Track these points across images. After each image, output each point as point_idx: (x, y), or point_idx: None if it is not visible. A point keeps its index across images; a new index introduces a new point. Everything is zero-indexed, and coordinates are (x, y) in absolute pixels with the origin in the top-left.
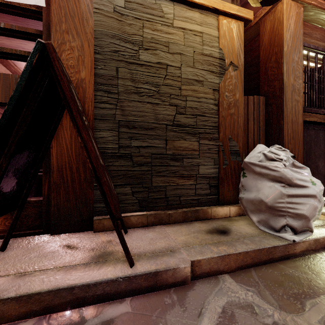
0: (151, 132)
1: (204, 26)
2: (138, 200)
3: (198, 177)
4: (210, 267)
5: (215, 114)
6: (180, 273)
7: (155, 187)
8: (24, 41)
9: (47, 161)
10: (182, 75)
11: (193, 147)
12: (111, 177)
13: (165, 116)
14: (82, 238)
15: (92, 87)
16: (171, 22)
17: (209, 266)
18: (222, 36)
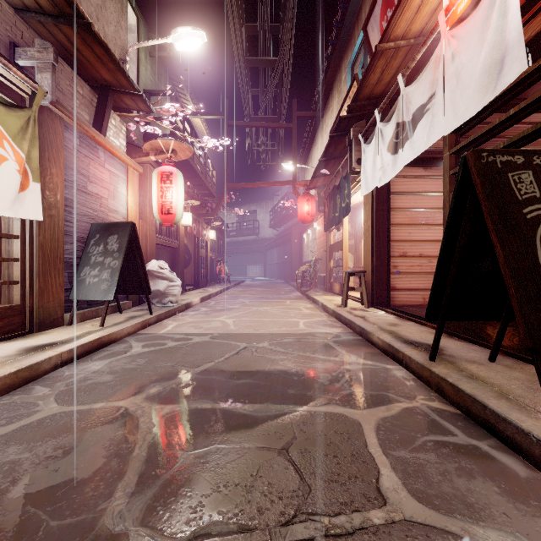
0: None
1: None
2: None
3: None
4: None
5: None
6: None
7: None
8: None
9: None
10: None
11: None
12: None
13: None
14: None
15: None
16: None
17: None
18: None
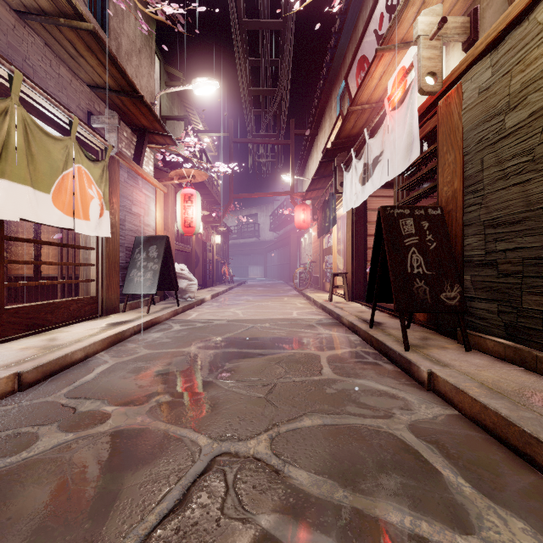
0: (518, 227)
1: None
2: (504, 323)
3: None
4: (445, 390)
5: None
6: (421, 373)
7: (525, 310)
8: None
9: None
10: None
11: None
12: (476, 289)
13: (541, 194)
14: (442, 341)
15: (461, 194)
16: None
17: (444, 388)
18: None
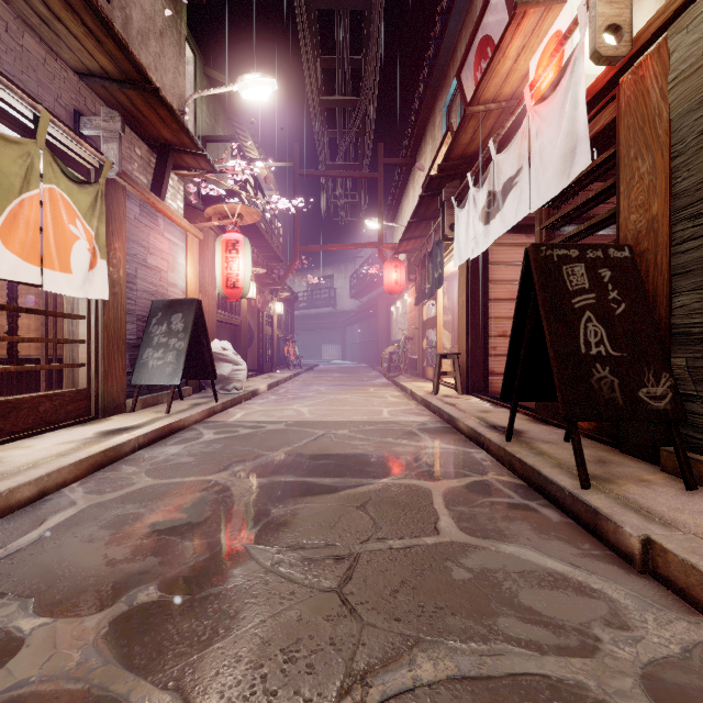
0: None
1: None
2: None
3: None
4: (688, 583)
5: None
6: (624, 538)
7: None
8: None
9: None
10: None
11: None
12: (699, 381)
13: None
14: (632, 466)
15: (667, 223)
16: None
17: (685, 578)
18: None
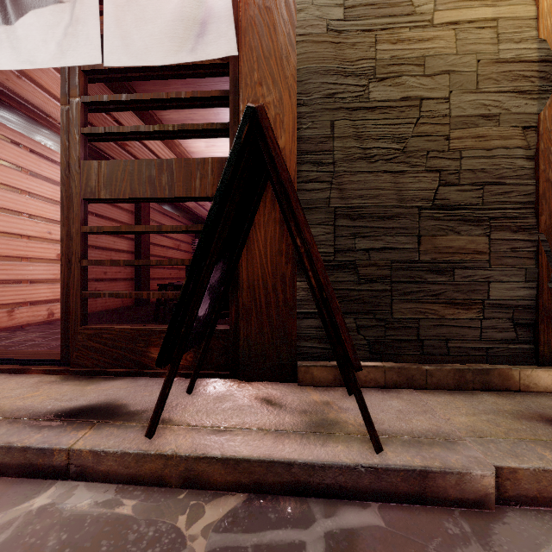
0: (390, 223)
1: (501, 4)
2: (367, 341)
3: (488, 306)
4: (539, 488)
5: (528, 176)
6: (472, 484)
7: (397, 320)
8: (194, 110)
9: (234, 274)
10: (451, 112)
11: (475, 247)
12: None
13: (418, 191)
14: (283, 392)
15: (295, 159)
16: (430, 18)
17: (537, 485)
18: (546, 12)
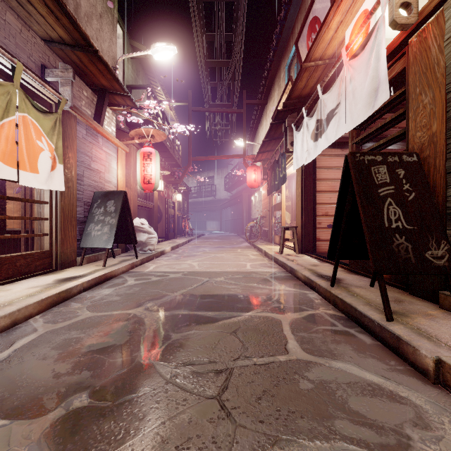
0: None
1: None
2: None
3: None
4: None
5: None
6: (420, 358)
7: None
8: None
9: None
10: None
11: None
12: None
13: None
14: (419, 304)
15: (443, 137)
16: None
17: None
18: None
